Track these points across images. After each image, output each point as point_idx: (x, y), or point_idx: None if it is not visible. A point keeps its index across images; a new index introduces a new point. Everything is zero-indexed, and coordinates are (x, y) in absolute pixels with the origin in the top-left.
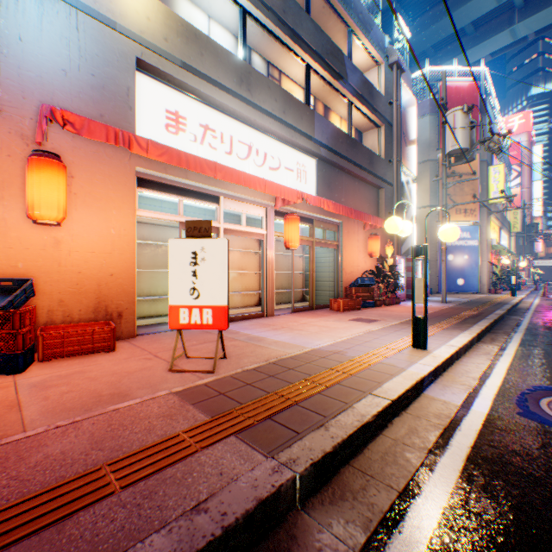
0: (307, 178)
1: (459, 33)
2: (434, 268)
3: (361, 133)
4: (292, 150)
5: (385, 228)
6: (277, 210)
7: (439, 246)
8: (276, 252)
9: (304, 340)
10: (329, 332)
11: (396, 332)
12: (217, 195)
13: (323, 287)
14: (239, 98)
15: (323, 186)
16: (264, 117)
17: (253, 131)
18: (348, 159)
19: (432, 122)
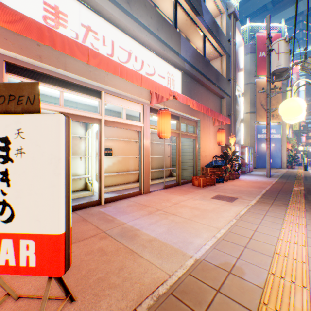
0: (175, 85)
1: (263, 8)
2: (253, 152)
3: (209, 61)
4: (164, 62)
5: (281, 111)
6: (152, 107)
7: (256, 138)
8: (151, 141)
9: (182, 235)
10: (202, 218)
11: (266, 218)
12: (99, 90)
13: (185, 167)
14: (119, 7)
15: (186, 93)
16: (141, 29)
17: (132, 41)
18: (203, 75)
19: (251, 58)
